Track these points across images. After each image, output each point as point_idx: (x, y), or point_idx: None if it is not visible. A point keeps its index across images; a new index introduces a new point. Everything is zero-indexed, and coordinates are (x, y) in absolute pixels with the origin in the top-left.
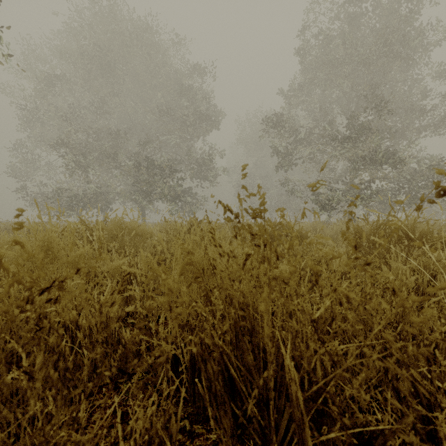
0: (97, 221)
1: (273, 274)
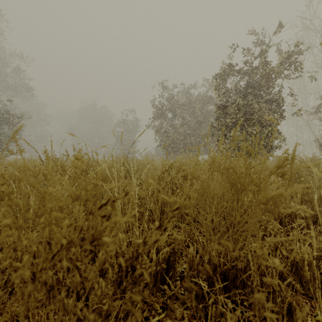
0: None
1: None
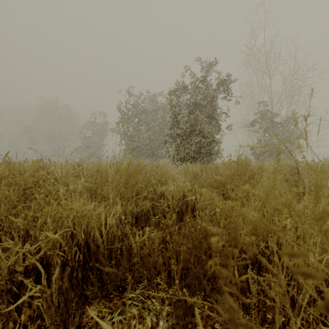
0: None
1: None
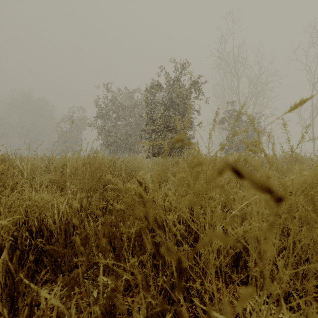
0: None
1: None
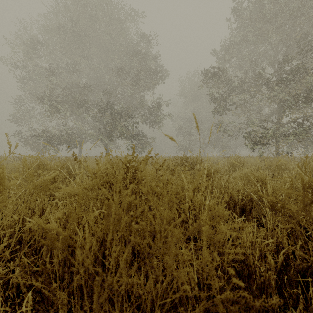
0: None
1: None
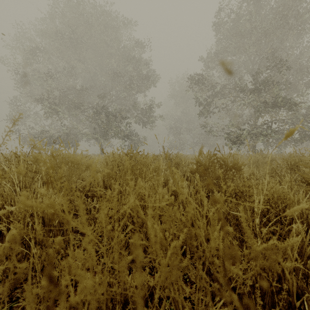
0: (32, 153)
1: (251, 255)
